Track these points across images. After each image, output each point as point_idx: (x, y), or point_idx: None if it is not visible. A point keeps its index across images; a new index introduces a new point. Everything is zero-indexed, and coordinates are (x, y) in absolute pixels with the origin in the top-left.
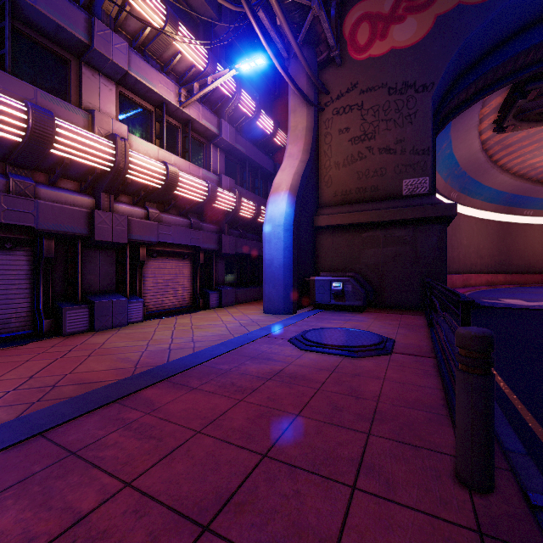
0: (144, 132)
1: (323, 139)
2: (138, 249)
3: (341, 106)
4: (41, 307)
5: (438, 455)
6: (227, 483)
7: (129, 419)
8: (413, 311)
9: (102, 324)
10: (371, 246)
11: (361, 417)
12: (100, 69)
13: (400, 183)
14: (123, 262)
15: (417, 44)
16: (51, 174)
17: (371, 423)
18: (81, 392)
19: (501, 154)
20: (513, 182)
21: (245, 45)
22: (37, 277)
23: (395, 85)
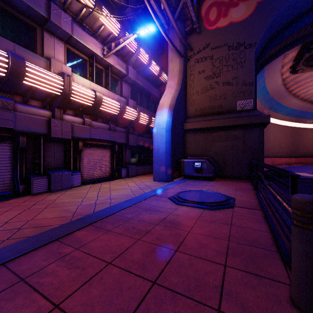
0: (82, 73)
1: (189, 77)
2: (78, 143)
3: (200, 57)
4: (18, 177)
5: (276, 283)
6: (127, 305)
7: (64, 253)
8: (243, 180)
9: (55, 188)
10: (218, 141)
11: (218, 252)
12: (55, 33)
13: (235, 103)
14: (69, 150)
15: (245, 19)
16: (24, 96)
17: (226, 257)
18: (35, 233)
19: (293, 87)
20: (301, 104)
21: (142, 22)
22: (16, 159)
23: (232, 44)
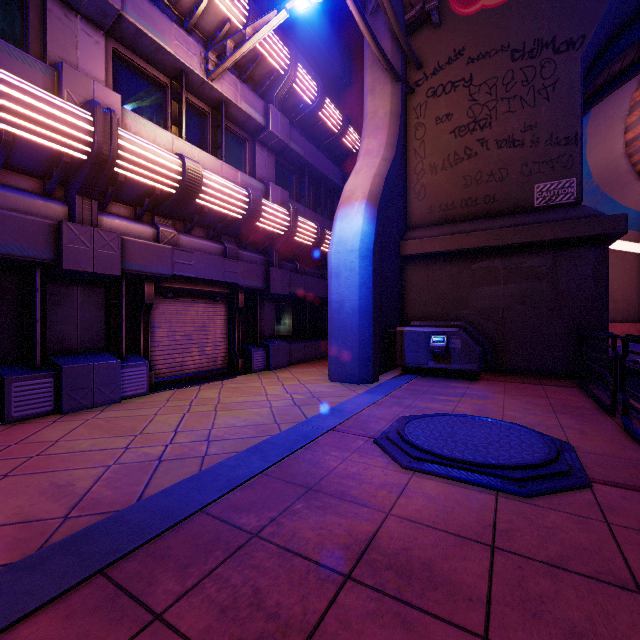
0: (155, 116)
1: (413, 133)
2: (142, 286)
3: (439, 84)
4: None
5: None
6: None
7: None
8: (556, 380)
9: (75, 402)
10: (485, 282)
11: None
12: (78, 6)
13: (531, 189)
14: (117, 305)
15: None
16: None
17: None
18: None
19: None
20: None
21: None
22: None
23: (522, 45)
